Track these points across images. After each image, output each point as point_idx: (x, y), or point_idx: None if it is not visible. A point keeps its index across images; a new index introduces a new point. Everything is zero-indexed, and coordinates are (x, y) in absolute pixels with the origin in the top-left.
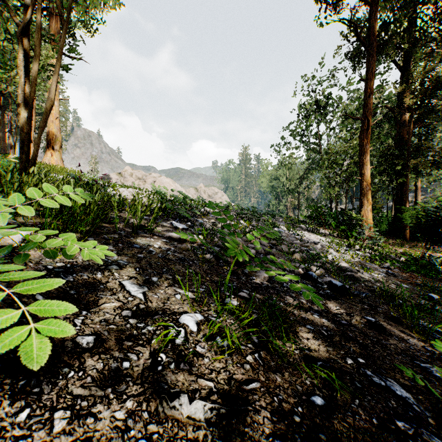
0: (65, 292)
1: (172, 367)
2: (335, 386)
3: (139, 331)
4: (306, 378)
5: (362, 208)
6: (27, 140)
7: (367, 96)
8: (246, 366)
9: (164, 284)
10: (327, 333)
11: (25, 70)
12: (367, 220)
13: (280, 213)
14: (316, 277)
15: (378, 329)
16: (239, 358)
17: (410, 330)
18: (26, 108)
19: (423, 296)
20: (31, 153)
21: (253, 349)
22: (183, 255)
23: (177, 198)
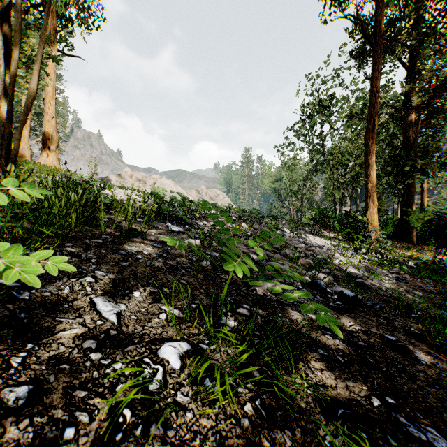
0: (13, 316)
1: (137, 432)
2: (363, 446)
3: (102, 372)
4: (324, 436)
5: (368, 211)
6: (8, 135)
7: (372, 95)
8: (243, 421)
9: (147, 300)
10: (343, 359)
11: (6, 59)
12: (372, 223)
13: (283, 216)
14: (325, 287)
15: (401, 351)
16: (234, 407)
17: (435, 350)
18: (7, 101)
19: (439, 305)
20: (27, 154)
21: (253, 391)
22: (176, 263)
23: (174, 199)
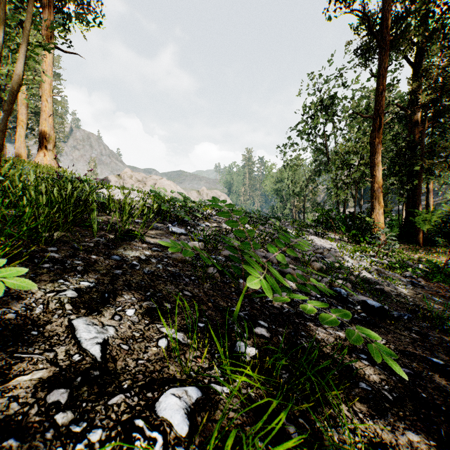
0: None
1: None
2: None
3: (70, 449)
4: None
5: (374, 212)
6: None
7: (378, 93)
8: None
9: (143, 320)
10: (391, 395)
11: None
12: (378, 224)
13: (286, 217)
14: (346, 296)
15: None
16: None
17: None
18: None
19: None
20: (23, 153)
21: None
22: (178, 269)
23: (175, 199)
